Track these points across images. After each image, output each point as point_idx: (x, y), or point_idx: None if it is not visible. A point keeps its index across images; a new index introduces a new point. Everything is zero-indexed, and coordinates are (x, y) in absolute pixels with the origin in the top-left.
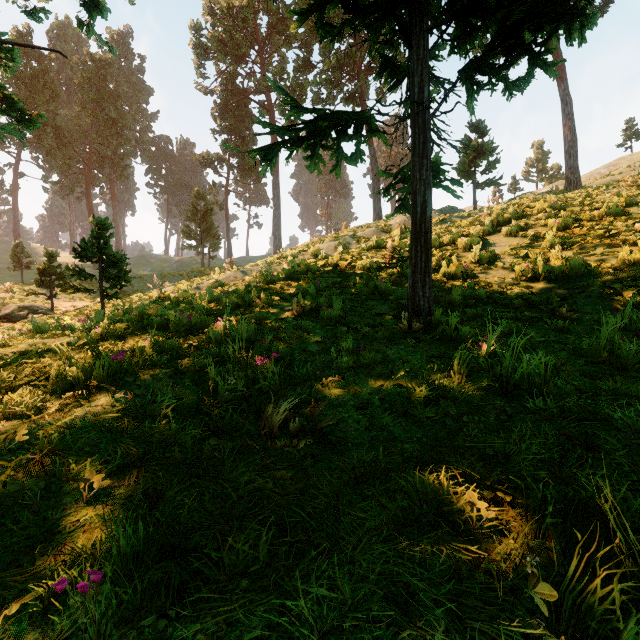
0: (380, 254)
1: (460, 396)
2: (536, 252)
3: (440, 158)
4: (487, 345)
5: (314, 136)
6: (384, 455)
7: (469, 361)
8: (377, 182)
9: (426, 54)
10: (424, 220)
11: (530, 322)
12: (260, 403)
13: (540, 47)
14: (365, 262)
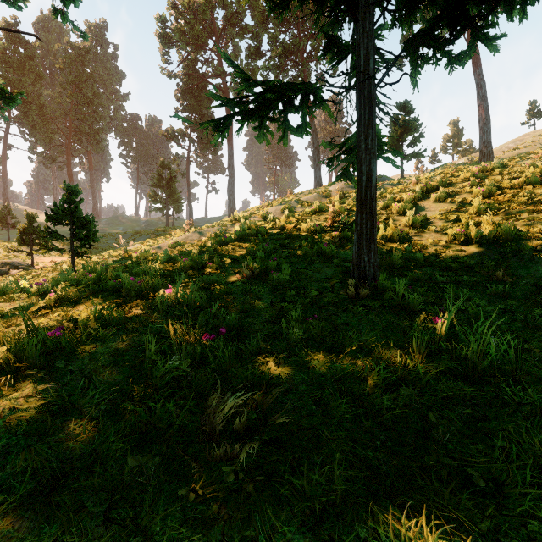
0: (322, 217)
1: (423, 383)
2: (465, 217)
3: (380, 130)
4: (448, 324)
5: (263, 108)
6: (346, 472)
7: (424, 336)
8: (317, 154)
9: (371, 27)
10: (369, 188)
11: (469, 286)
12: (204, 388)
13: (483, 20)
14: (309, 225)
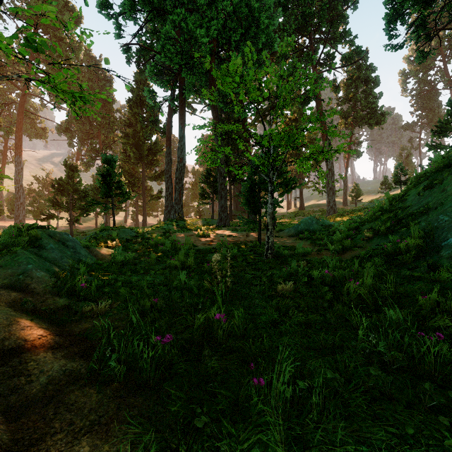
0: None
1: None
2: None
3: None
4: None
5: None
6: None
7: None
8: None
9: None
10: None
11: None
12: None
13: None
14: None
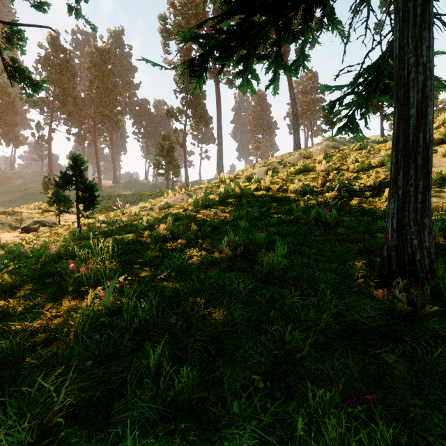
0: (309, 177)
1: None
2: None
3: None
4: None
5: (248, 39)
6: None
7: None
8: (296, 120)
9: None
10: (423, 127)
11: None
12: None
13: None
14: (297, 186)
